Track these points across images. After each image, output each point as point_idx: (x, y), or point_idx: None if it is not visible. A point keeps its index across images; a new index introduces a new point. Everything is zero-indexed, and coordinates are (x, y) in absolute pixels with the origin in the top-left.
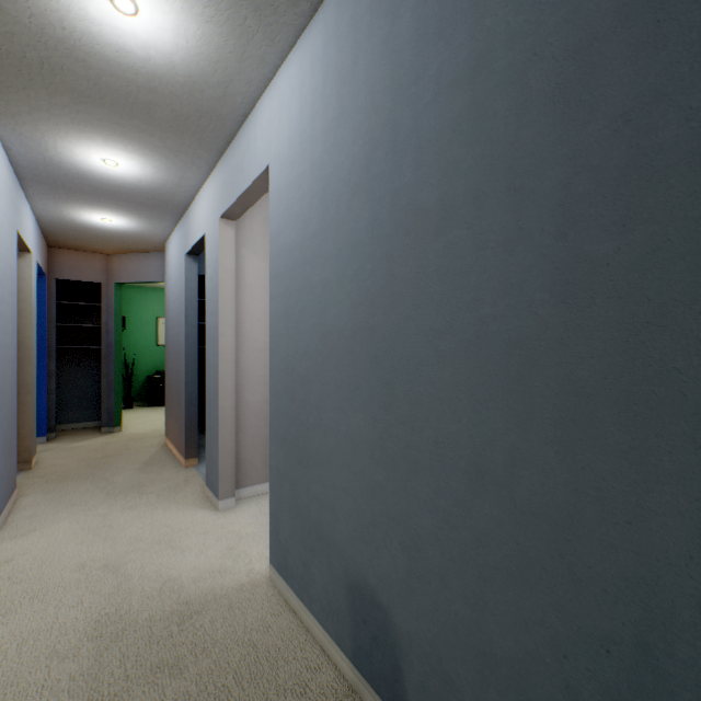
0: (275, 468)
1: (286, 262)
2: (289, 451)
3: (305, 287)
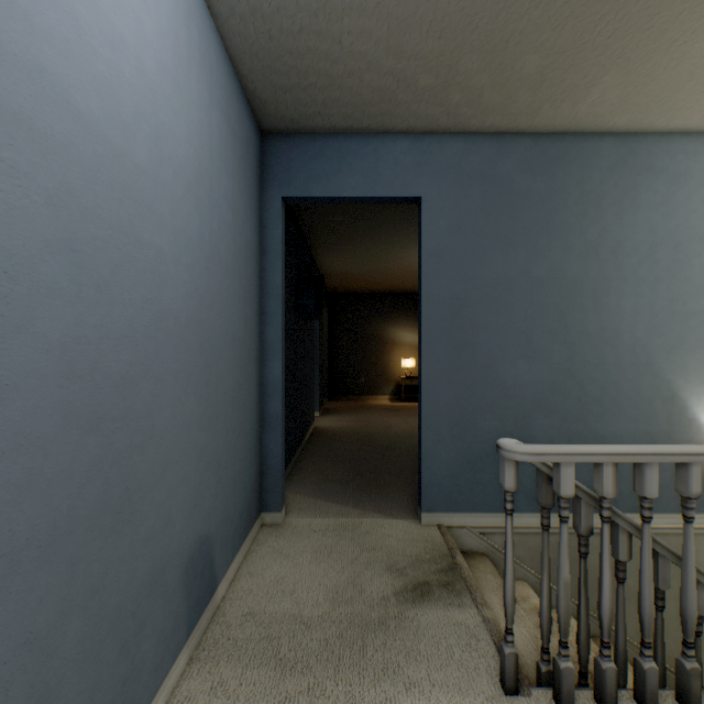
0: (16, 655)
1: (72, 133)
2: (84, 540)
3: (127, 231)
